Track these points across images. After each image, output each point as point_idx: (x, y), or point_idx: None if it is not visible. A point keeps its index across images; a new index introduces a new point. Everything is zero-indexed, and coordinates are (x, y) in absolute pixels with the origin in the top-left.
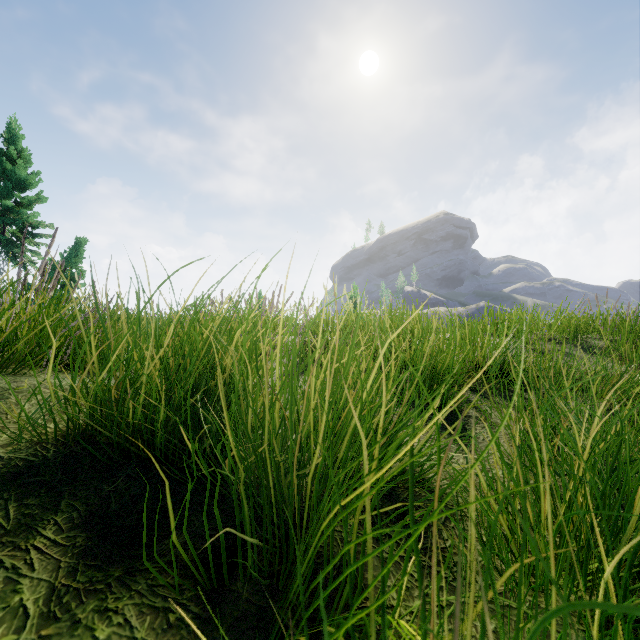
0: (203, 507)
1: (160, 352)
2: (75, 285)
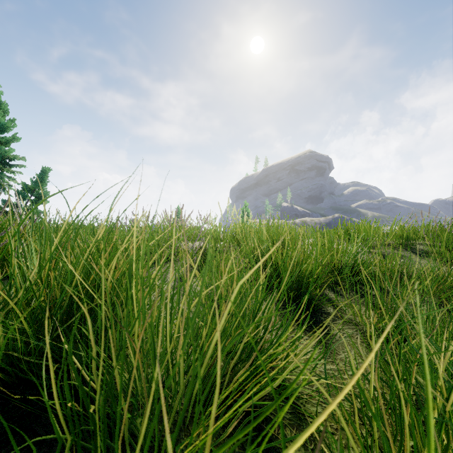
0: (52, 449)
1: (30, 278)
2: (5, 206)
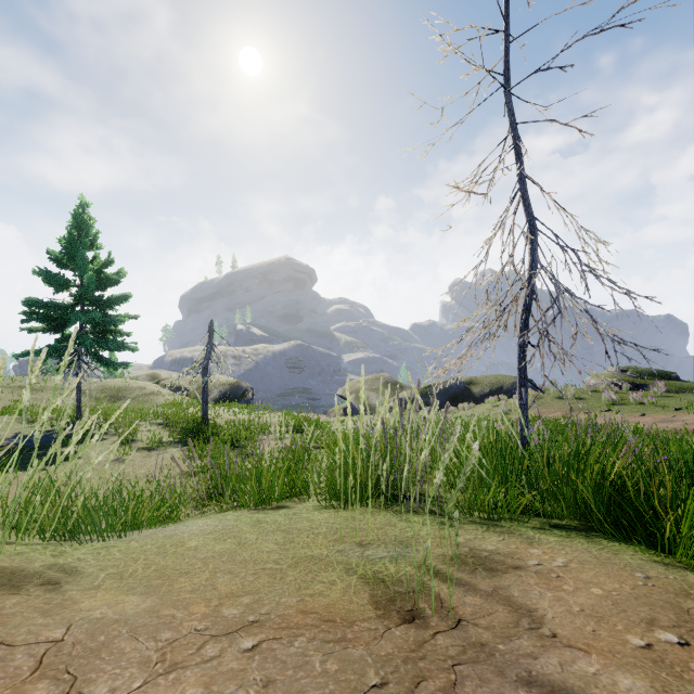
0: None
1: None
2: None
